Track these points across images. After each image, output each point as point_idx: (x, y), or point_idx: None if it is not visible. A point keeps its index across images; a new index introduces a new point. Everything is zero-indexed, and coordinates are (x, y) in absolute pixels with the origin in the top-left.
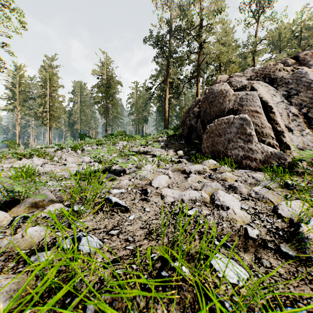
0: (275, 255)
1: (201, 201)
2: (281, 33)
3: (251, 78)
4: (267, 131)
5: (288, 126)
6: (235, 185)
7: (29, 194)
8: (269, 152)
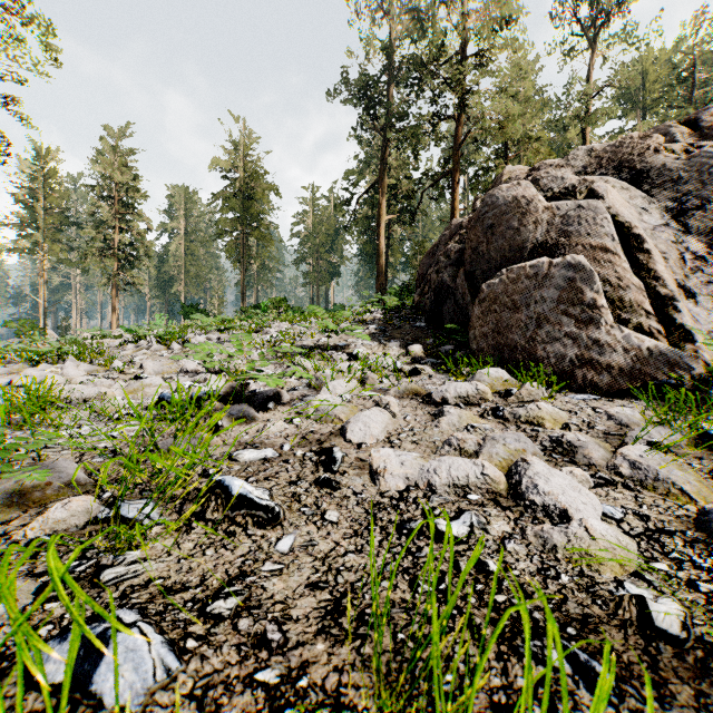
0: None
1: (482, 489)
2: (648, 73)
3: (586, 169)
4: (633, 296)
5: (684, 284)
6: (569, 440)
7: (6, 469)
8: (645, 350)
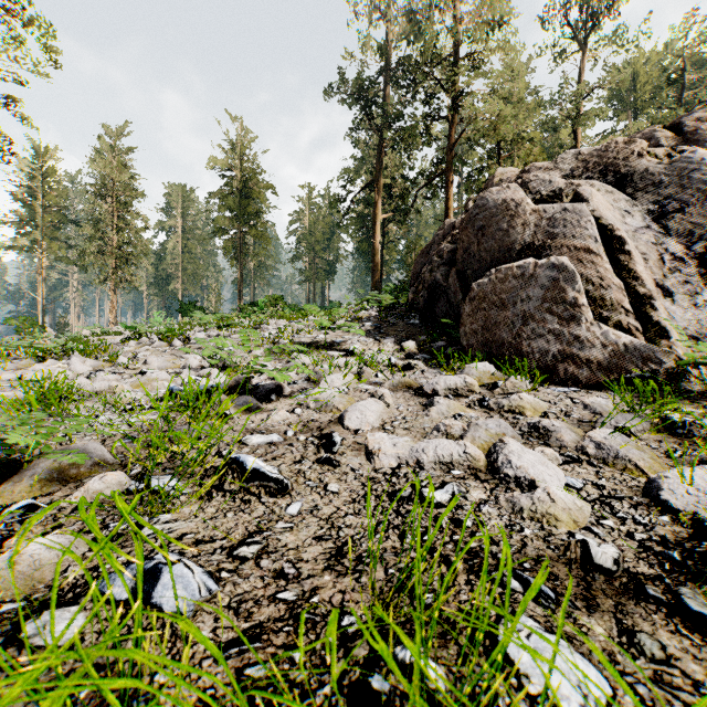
0: (671, 621)
1: (464, 465)
2: (639, 75)
3: (574, 173)
4: (613, 295)
5: (663, 284)
6: (545, 425)
7: (45, 449)
8: (621, 346)
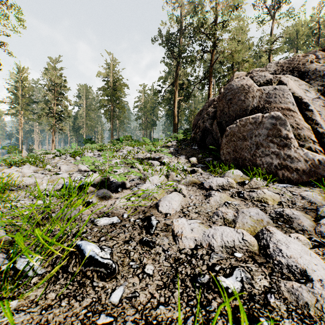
0: None
1: (243, 249)
2: (299, 31)
3: (276, 72)
4: (305, 133)
5: None
6: (287, 213)
7: None
8: (316, 161)
